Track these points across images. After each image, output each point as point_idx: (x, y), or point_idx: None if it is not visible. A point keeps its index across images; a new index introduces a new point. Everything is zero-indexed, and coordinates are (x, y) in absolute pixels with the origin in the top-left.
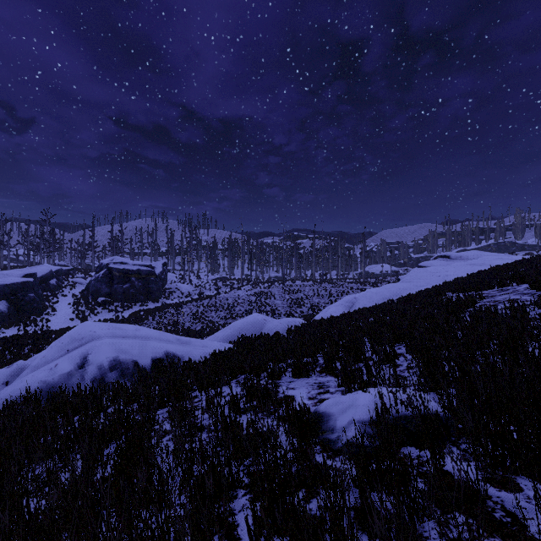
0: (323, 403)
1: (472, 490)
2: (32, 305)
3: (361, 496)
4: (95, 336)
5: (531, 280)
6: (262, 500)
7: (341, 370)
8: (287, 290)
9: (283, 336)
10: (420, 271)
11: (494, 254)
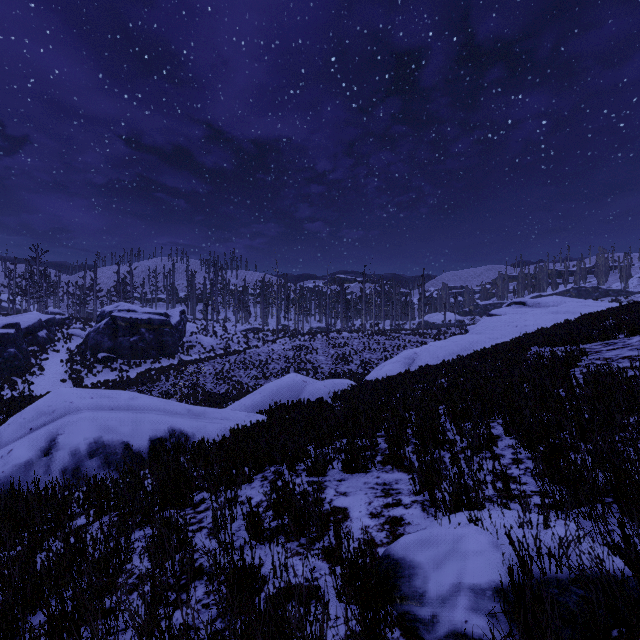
0: (400, 541)
1: None
2: (13, 363)
3: None
4: (72, 408)
5: None
6: None
7: (419, 468)
8: (332, 343)
9: (328, 404)
10: (493, 321)
11: (578, 300)
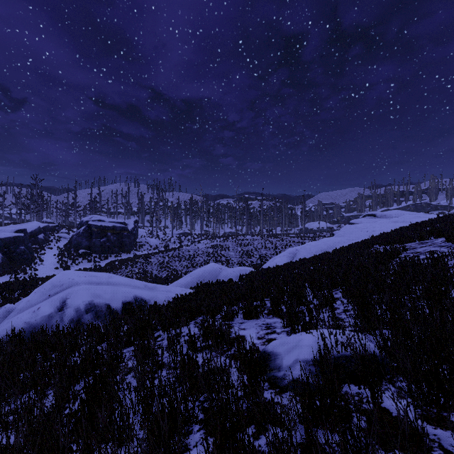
0: (270, 343)
1: (410, 429)
2: (22, 256)
3: (308, 437)
4: (74, 282)
5: (447, 234)
6: (214, 438)
7: (286, 313)
8: (239, 243)
9: (236, 283)
10: (351, 227)
11: (413, 213)
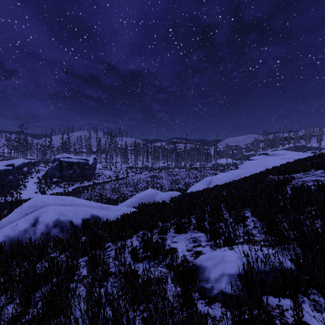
0: (199, 258)
1: None
2: (11, 184)
3: None
4: (45, 204)
5: None
6: None
7: (209, 230)
8: (170, 174)
9: (168, 203)
10: (251, 162)
11: (294, 152)
